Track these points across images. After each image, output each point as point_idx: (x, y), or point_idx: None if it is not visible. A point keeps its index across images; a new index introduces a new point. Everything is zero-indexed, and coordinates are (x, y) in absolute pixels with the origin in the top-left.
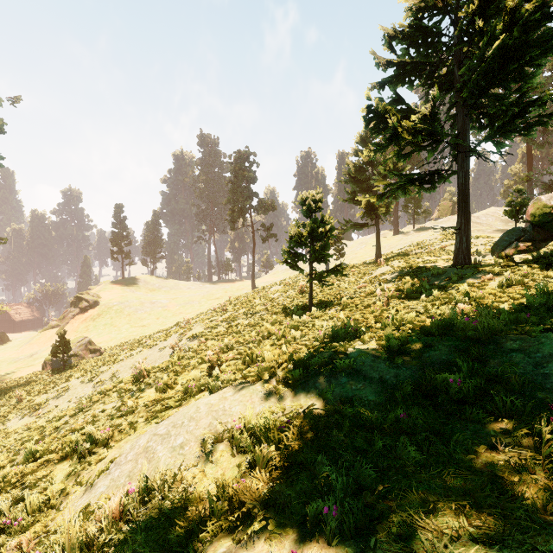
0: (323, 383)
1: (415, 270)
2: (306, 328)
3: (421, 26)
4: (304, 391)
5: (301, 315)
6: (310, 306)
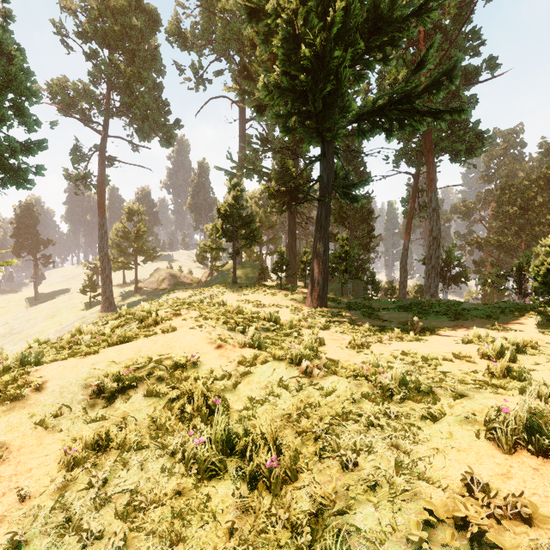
0: (95, 313)
1: (127, 292)
2: (90, 310)
3: (125, 230)
4: (92, 314)
5: (87, 309)
6: (90, 306)
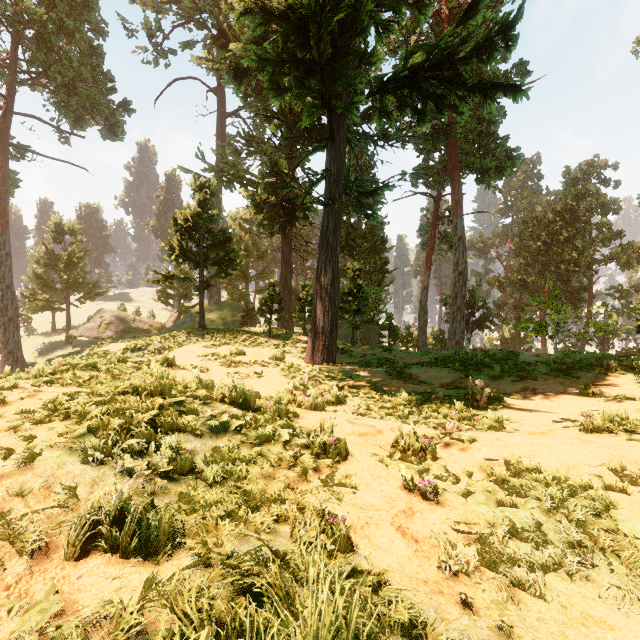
0: None
1: (55, 343)
2: None
3: (50, 255)
4: None
5: None
6: None
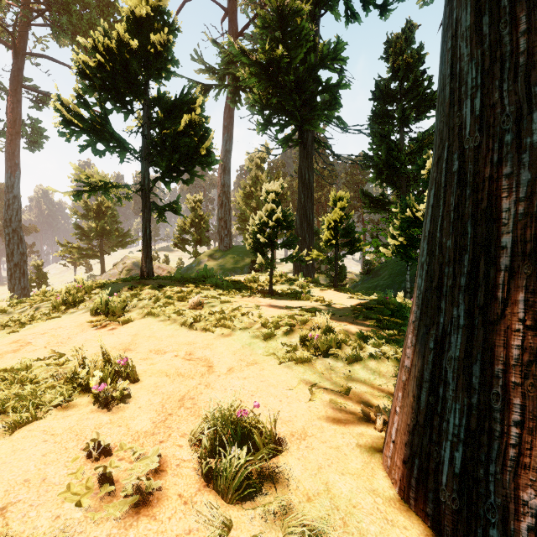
0: None
1: None
2: None
3: (87, 206)
4: None
5: None
6: None
